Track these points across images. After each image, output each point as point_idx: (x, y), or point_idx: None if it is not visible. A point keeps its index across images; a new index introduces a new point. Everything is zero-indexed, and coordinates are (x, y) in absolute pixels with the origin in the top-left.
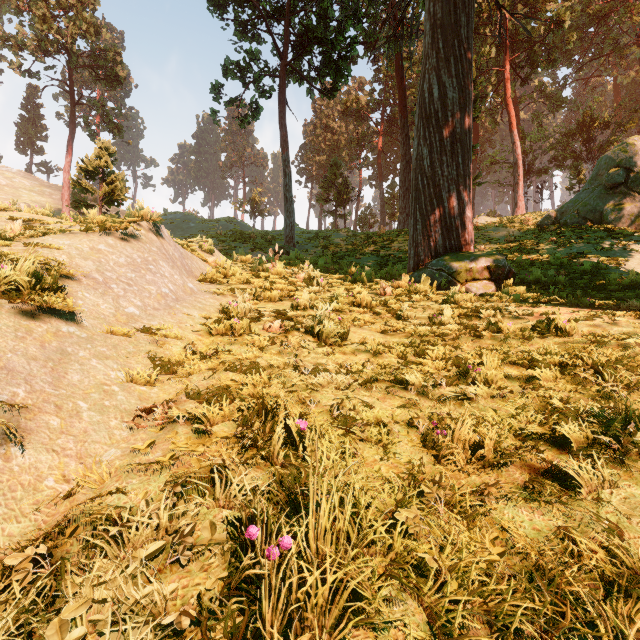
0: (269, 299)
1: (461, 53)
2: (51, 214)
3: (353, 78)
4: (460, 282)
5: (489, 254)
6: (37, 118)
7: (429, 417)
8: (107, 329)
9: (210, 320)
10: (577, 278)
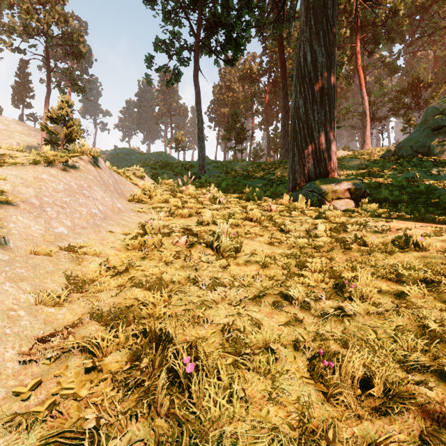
0: (181, 216)
1: (328, 28)
2: (24, 150)
3: (248, 53)
4: (327, 200)
5: (349, 179)
6: (27, 82)
7: (313, 337)
8: (31, 250)
9: (130, 235)
10: (416, 197)
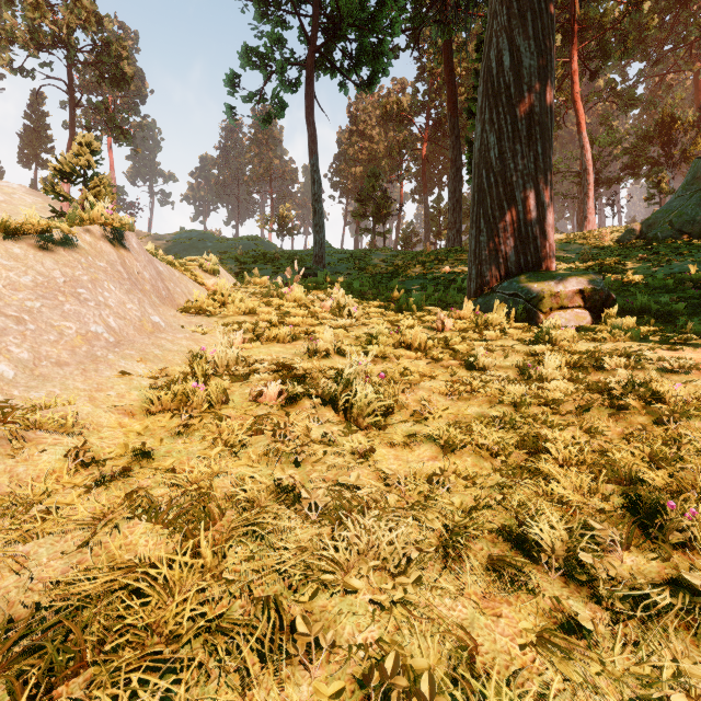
0: (276, 338)
1: (541, 7)
2: None
3: (393, 79)
4: (542, 311)
5: (581, 273)
6: (42, 128)
7: None
8: None
9: (164, 379)
10: (700, 305)
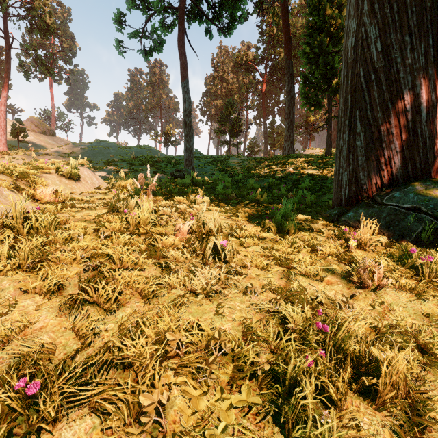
0: None
1: None
2: None
3: (242, 42)
4: None
5: None
6: (2, 71)
7: None
8: None
9: None
10: None
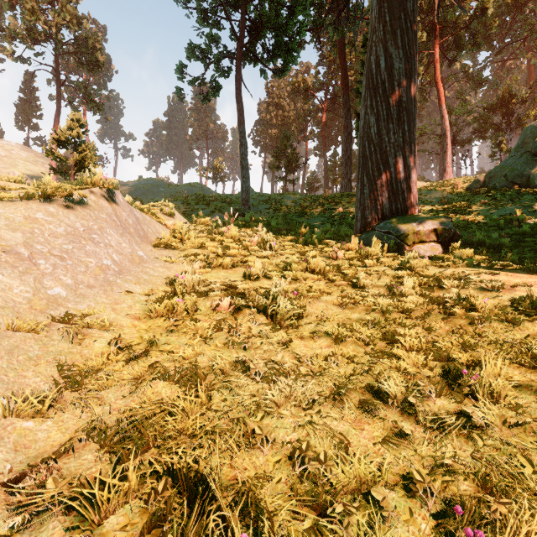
0: (221, 266)
1: (407, 25)
2: (23, 180)
3: (300, 63)
4: (407, 244)
5: (435, 217)
6: (33, 99)
7: (431, 467)
8: (9, 324)
9: (153, 296)
10: (520, 240)
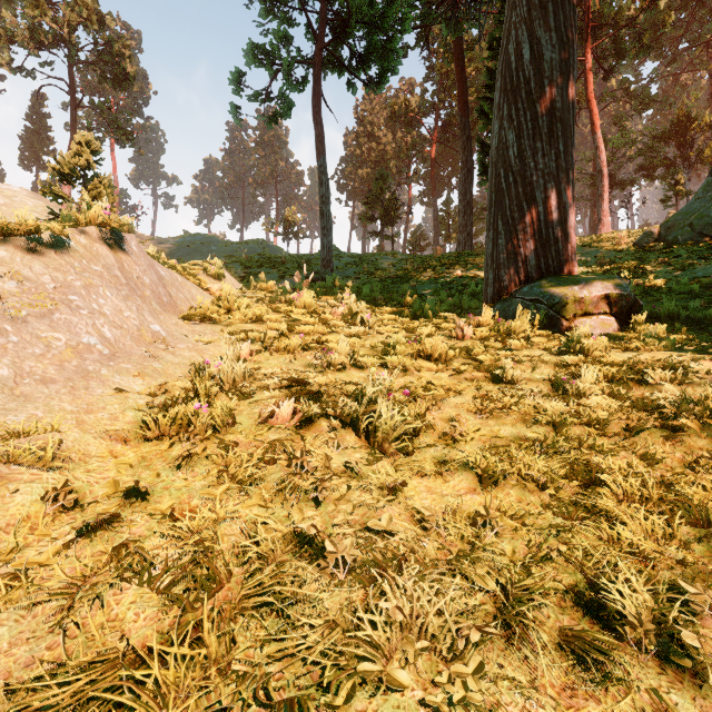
0: (286, 348)
1: None
2: None
3: (401, 79)
4: (566, 318)
5: (606, 278)
6: (44, 130)
7: None
8: None
9: (163, 397)
10: None
